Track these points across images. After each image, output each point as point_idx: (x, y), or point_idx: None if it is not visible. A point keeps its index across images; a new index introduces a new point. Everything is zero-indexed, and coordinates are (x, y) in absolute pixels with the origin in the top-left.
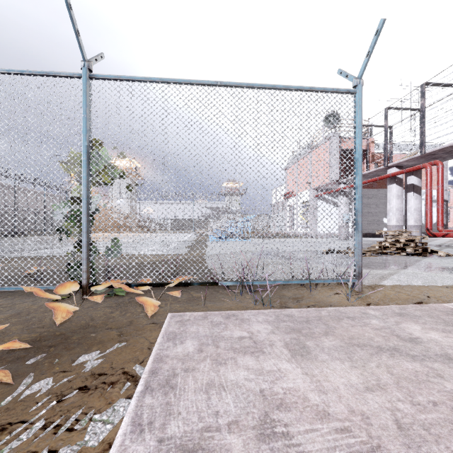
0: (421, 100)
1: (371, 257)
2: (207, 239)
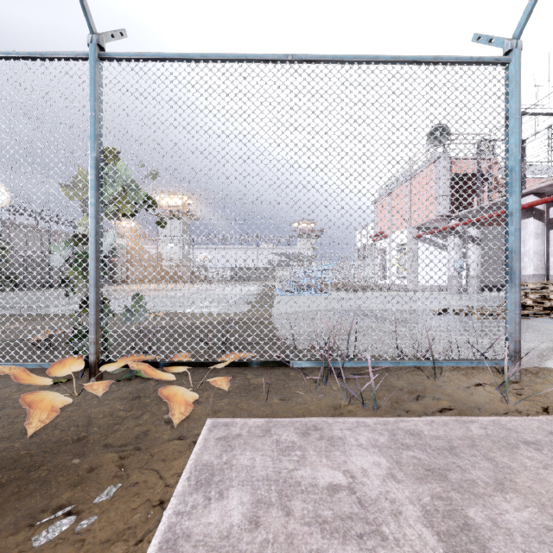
0: None
1: None
2: (274, 293)
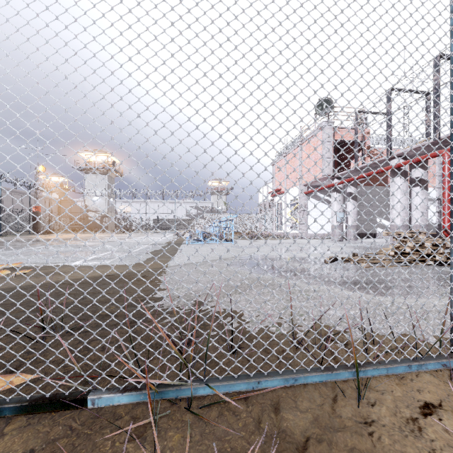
0: (434, 76)
1: (393, 269)
2: (183, 241)
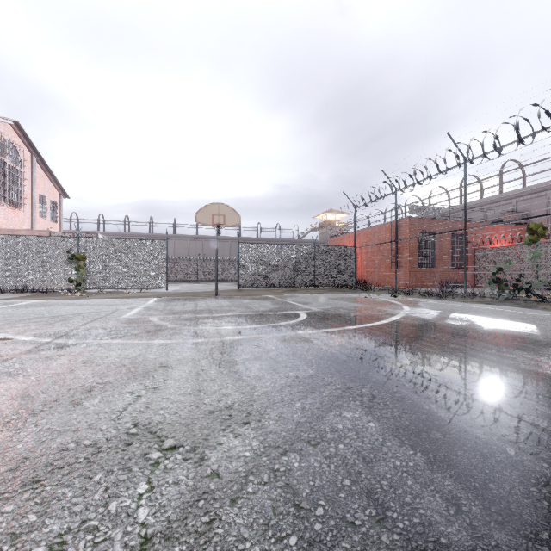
0: None
1: None
2: None
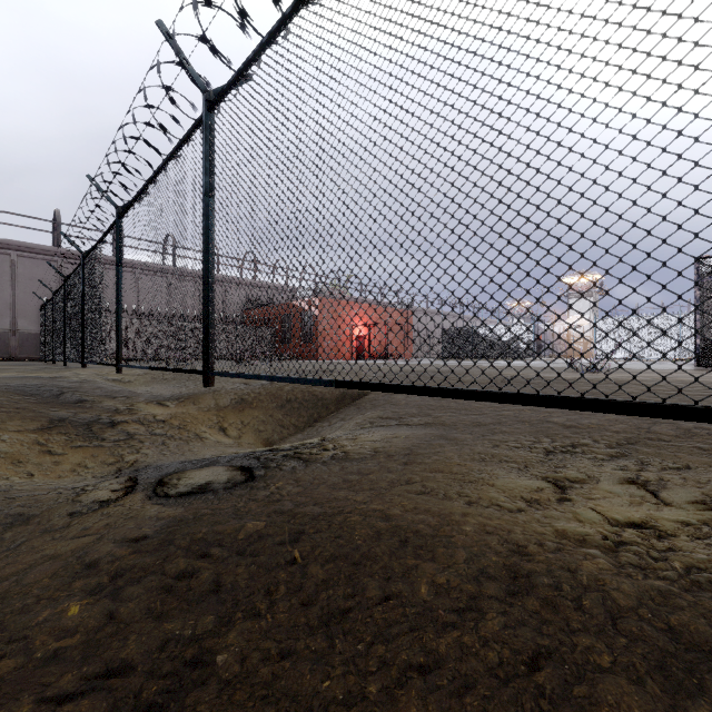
0: None
1: None
2: None
